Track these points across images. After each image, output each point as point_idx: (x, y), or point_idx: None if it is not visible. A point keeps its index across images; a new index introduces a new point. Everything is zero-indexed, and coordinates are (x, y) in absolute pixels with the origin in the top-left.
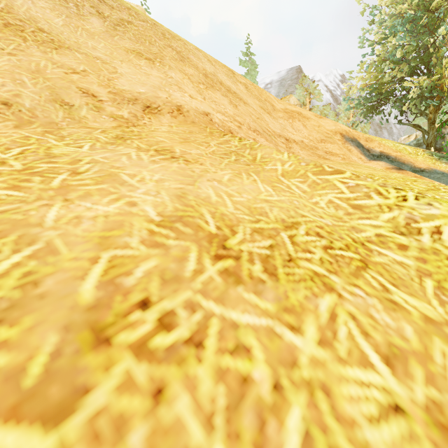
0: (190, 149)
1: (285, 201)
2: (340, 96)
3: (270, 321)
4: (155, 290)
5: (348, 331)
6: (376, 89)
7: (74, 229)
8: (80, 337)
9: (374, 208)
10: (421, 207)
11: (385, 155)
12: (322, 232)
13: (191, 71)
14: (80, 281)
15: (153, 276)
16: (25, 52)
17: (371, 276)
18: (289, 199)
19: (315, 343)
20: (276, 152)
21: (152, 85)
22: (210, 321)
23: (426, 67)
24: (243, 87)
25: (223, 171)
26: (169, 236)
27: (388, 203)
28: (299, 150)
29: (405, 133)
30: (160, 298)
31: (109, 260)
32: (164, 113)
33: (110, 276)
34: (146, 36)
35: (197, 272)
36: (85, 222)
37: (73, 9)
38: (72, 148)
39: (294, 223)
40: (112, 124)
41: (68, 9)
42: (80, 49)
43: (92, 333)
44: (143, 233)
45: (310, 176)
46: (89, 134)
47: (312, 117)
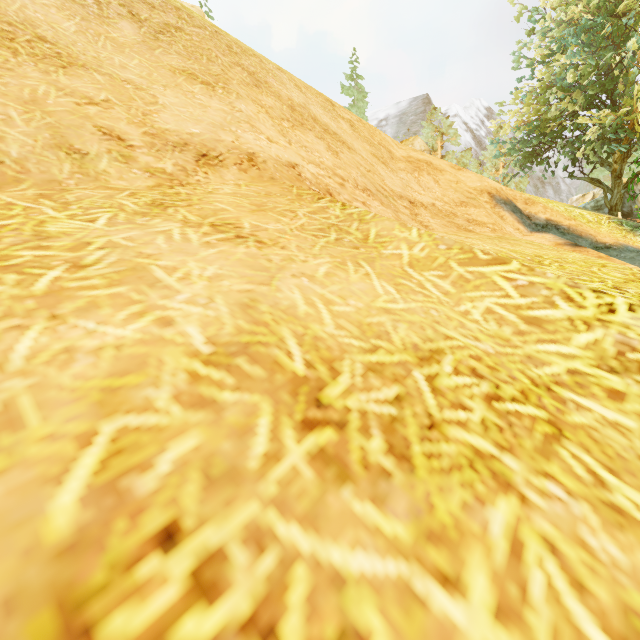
0: (267, 222)
1: (416, 310)
2: (485, 137)
3: (403, 566)
4: (191, 502)
5: (548, 581)
6: (537, 129)
7: (58, 375)
8: (32, 626)
9: (561, 325)
10: (639, 324)
11: (553, 225)
12: (480, 368)
13: (270, 101)
14: (52, 486)
15: (190, 470)
16: (15, 71)
17: (571, 455)
18: (423, 306)
19: (489, 615)
20: (399, 228)
21: (210, 123)
22: (291, 572)
23: (609, 97)
24: (347, 125)
25: (317, 258)
26: (225, 383)
27: (584, 315)
28: (430, 217)
29: (578, 191)
30: (200, 521)
31: (113, 437)
32: (228, 165)
33: (111, 473)
34: (203, 49)
35: (271, 459)
36: (81, 359)
37: (93, 8)
38: (79, 222)
39: (433, 352)
40: (147, 183)
41: (86, 8)
42: (101, 68)
43: (57, 615)
44: (179, 379)
45: (454, 268)
46: (110, 199)
47: (447, 169)
